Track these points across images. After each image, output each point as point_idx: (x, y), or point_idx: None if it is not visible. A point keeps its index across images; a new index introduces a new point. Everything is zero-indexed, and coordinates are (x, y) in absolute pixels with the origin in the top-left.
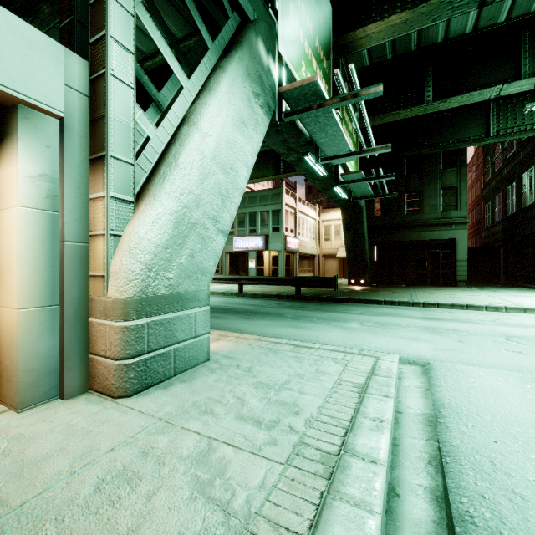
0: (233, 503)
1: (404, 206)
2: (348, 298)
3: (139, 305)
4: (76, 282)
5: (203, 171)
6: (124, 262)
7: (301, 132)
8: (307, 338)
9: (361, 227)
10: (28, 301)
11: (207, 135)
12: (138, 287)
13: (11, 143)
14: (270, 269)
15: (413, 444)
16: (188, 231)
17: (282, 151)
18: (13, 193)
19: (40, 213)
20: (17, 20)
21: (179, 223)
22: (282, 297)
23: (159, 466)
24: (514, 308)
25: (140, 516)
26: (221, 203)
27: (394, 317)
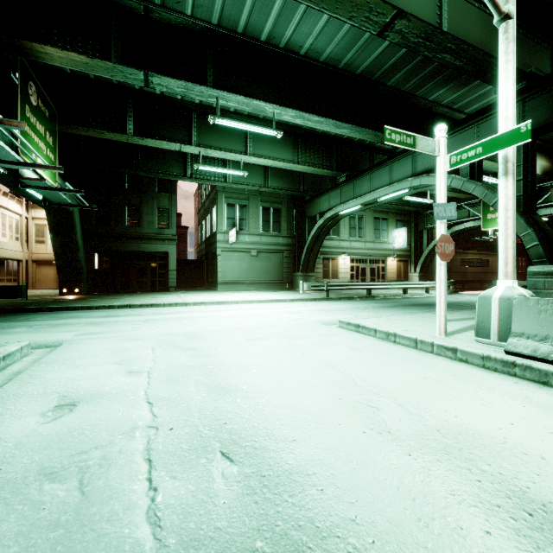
0: None
1: (125, 218)
2: (40, 307)
3: None
4: None
5: None
6: None
7: None
8: None
9: (73, 233)
10: None
11: None
12: None
13: None
14: None
15: None
16: None
17: None
18: None
19: None
20: None
21: None
22: None
23: None
24: (180, 304)
25: None
26: None
27: (76, 318)
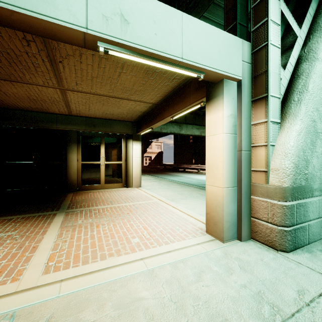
0: None
1: None
2: None
3: (292, 192)
4: (245, 174)
5: None
6: (282, 163)
7: None
8: None
9: None
10: (226, 184)
11: None
12: (291, 180)
13: (217, 101)
14: None
15: None
16: (315, 139)
17: None
18: (219, 126)
19: (230, 136)
20: (226, 34)
21: (310, 133)
22: None
23: None
24: None
25: None
26: None
27: None
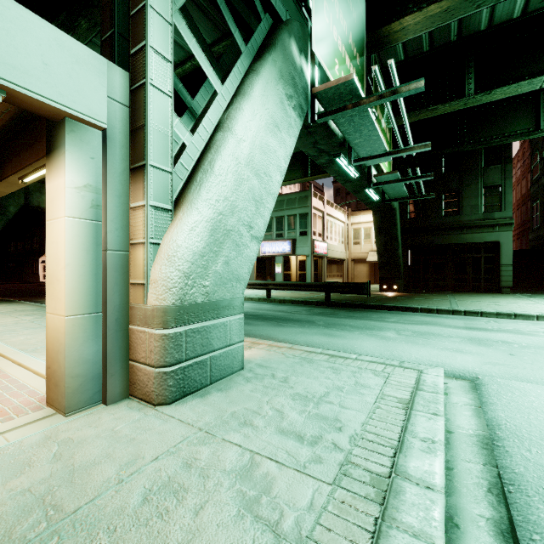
0: (282, 524)
1: (441, 207)
2: (381, 304)
3: (177, 313)
4: (118, 290)
5: (238, 177)
6: (163, 271)
7: (333, 133)
8: (341, 348)
9: (394, 230)
10: (75, 308)
11: (242, 141)
12: (176, 296)
13: (59, 156)
14: (297, 274)
15: (468, 468)
16: (223, 239)
17: (313, 153)
18: (61, 204)
19: (85, 223)
20: (65, 37)
21: (215, 230)
22: (312, 303)
23: (203, 479)
24: None
25: (189, 531)
26: (255, 209)
27: (434, 326)
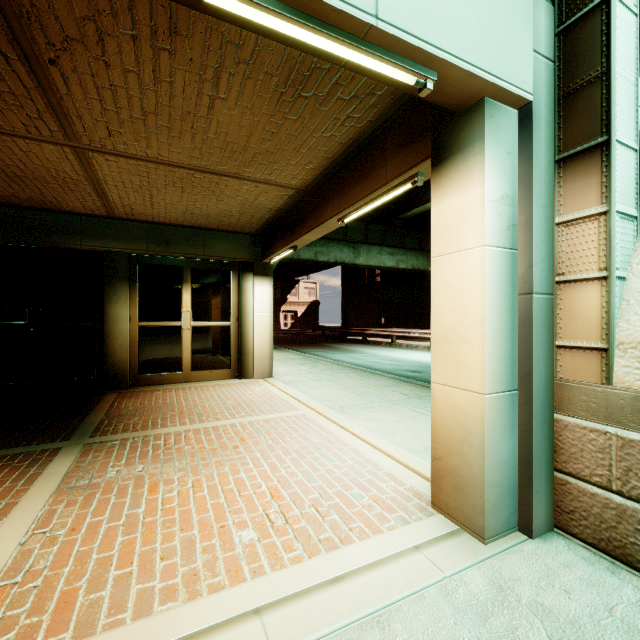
0: None
1: None
2: None
3: None
4: (542, 357)
5: None
6: None
7: None
8: None
9: None
10: (492, 382)
11: None
12: None
13: (465, 160)
14: None
15: None
16: None
17: None
18: (471, 228)
19: (501, 253)
20: None
21: None
22: None
23: None
24: None
25: None
26: None
27: None
